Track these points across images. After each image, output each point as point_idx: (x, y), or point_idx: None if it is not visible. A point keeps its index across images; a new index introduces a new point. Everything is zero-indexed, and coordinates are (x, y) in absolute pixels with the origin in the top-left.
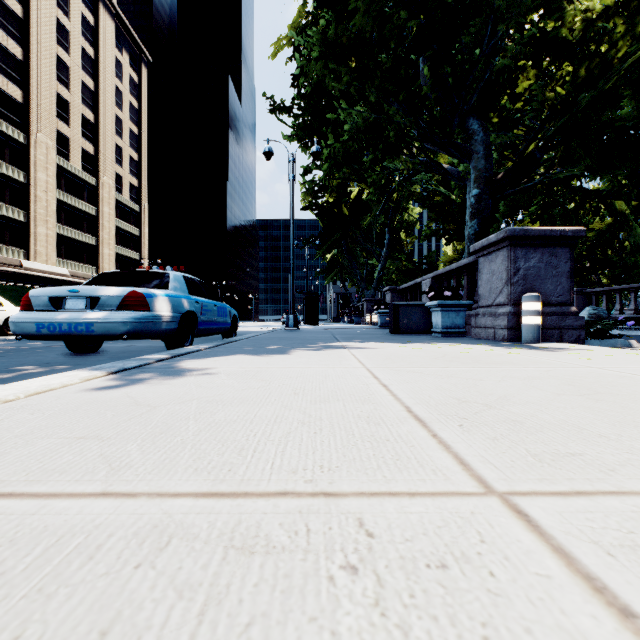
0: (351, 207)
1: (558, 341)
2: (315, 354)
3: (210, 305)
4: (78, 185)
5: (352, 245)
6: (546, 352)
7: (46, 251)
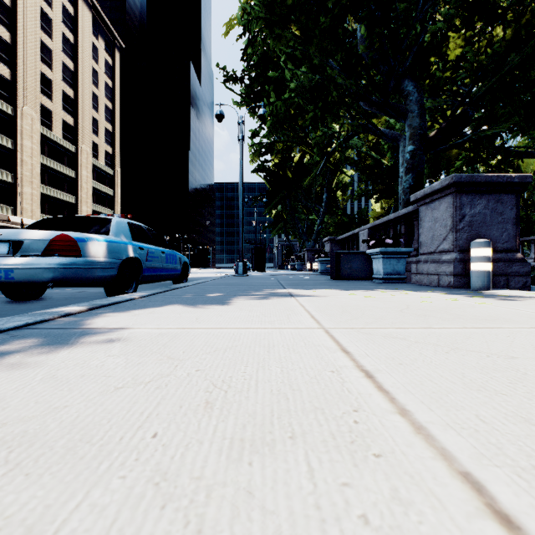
0: (294, 170)
1: (504, 288)
2: (258, 304)
3: (157, 252)
4: (60, 152)
5: (295, 203)
6: (517, 302)
7: (31, 208)
